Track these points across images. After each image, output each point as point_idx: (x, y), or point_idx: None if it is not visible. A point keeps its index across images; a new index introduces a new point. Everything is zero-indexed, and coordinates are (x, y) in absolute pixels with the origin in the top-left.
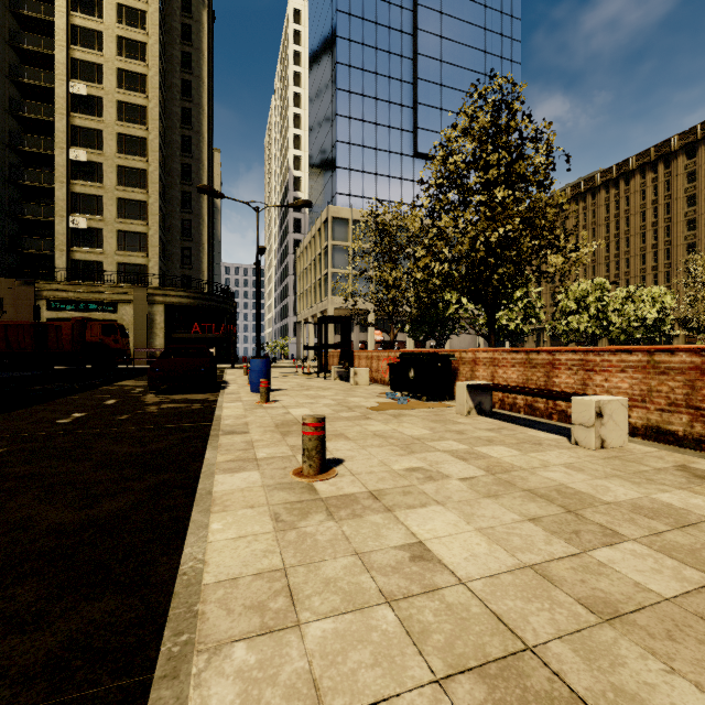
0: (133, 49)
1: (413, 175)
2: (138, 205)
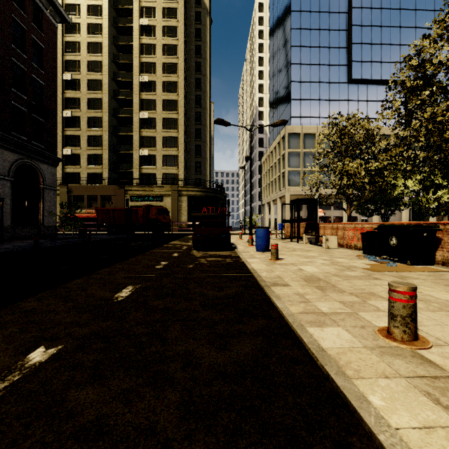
0: (170, 49)
1: (348, 96)
2: (173, 139)
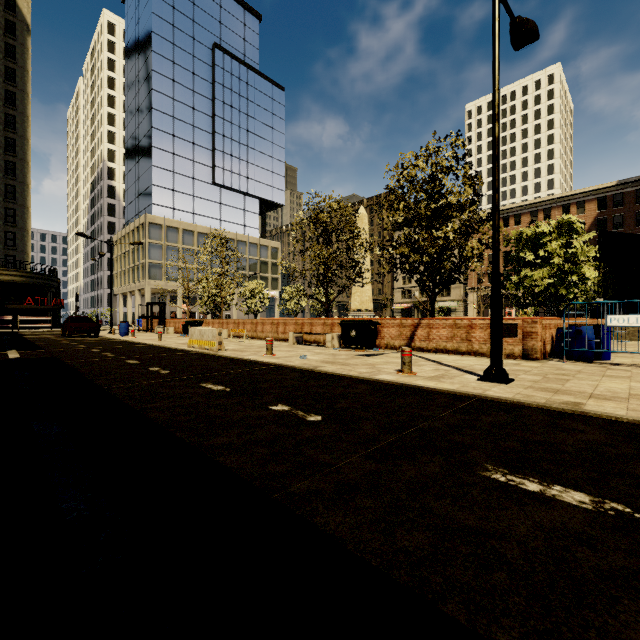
0: None
1: (212, 197)
2: None
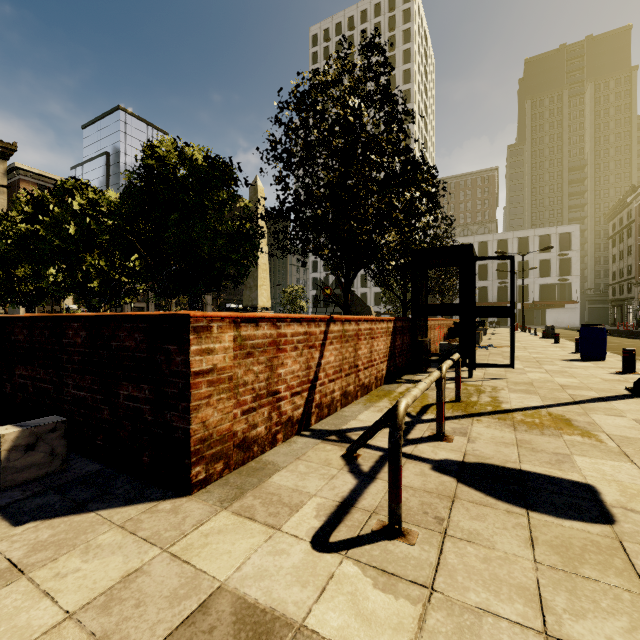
0: None
1: None
2: None
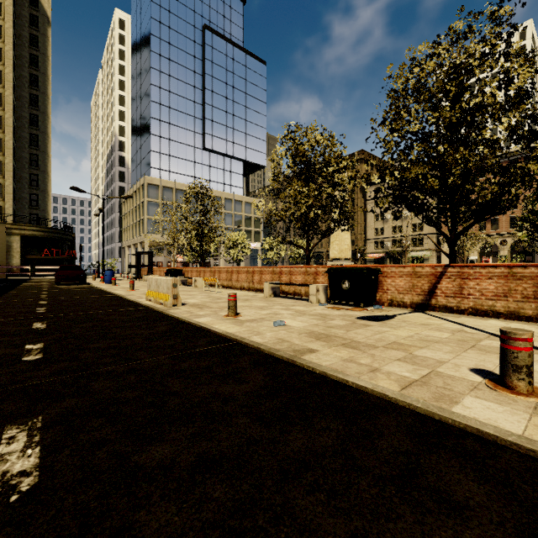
0: None
1: (202, 161)
2: None
